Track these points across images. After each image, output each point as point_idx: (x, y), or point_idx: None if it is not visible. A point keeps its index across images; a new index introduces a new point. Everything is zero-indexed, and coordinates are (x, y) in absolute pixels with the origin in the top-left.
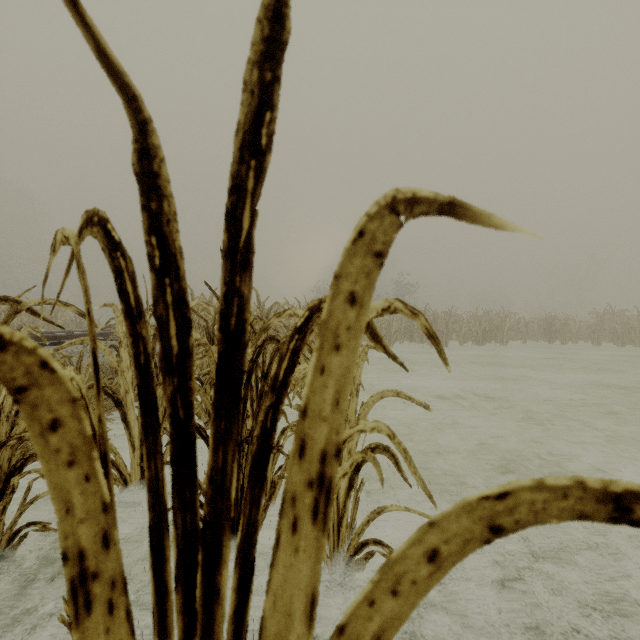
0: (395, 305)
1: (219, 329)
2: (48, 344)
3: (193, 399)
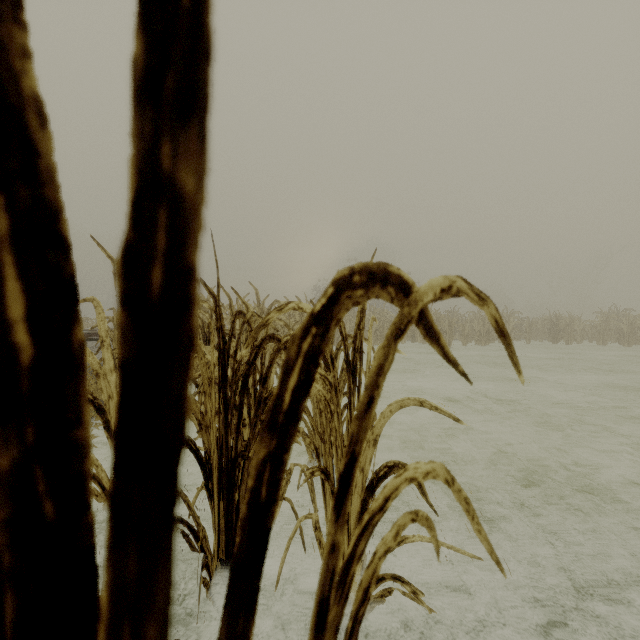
0: (457, 284)
1: (121, 299)
2: None
3: (86, 469)
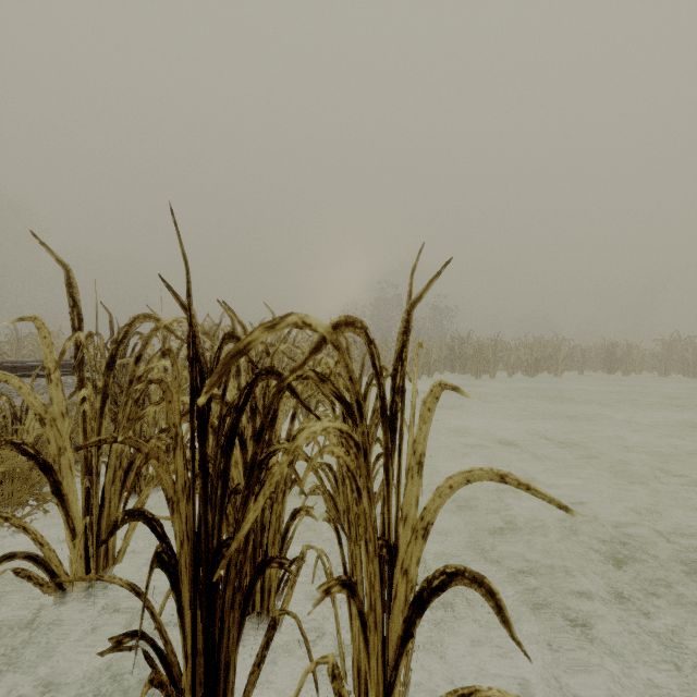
0: None
1: None
2: (20, 376)
3: None
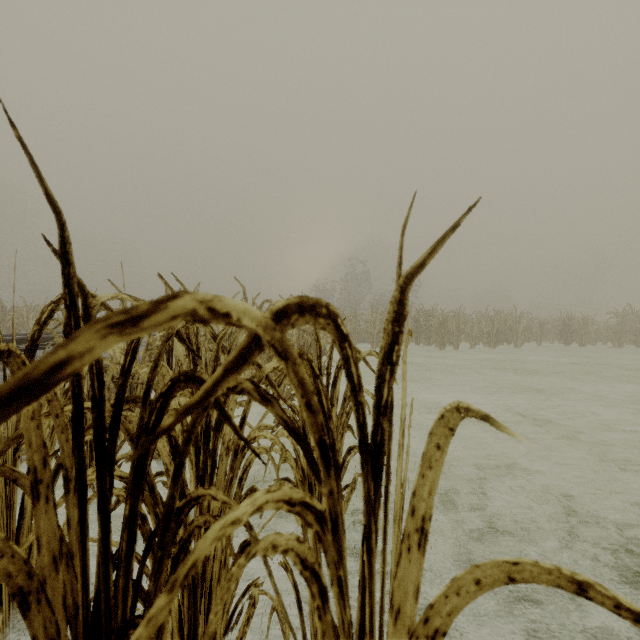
0: None
1: None
2: None
3: None
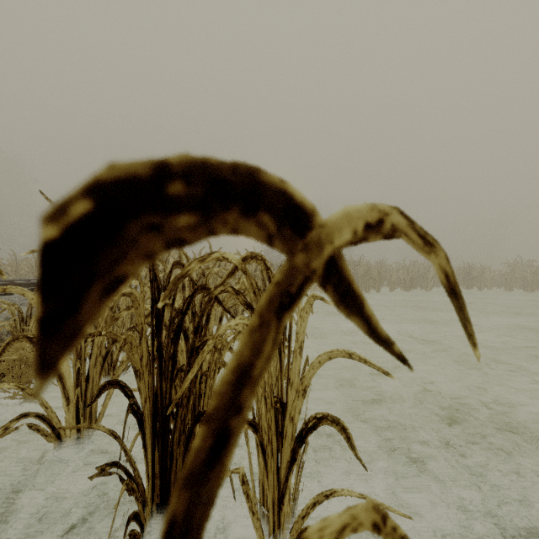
0: (392, 217)
1: None
2: None
3: None
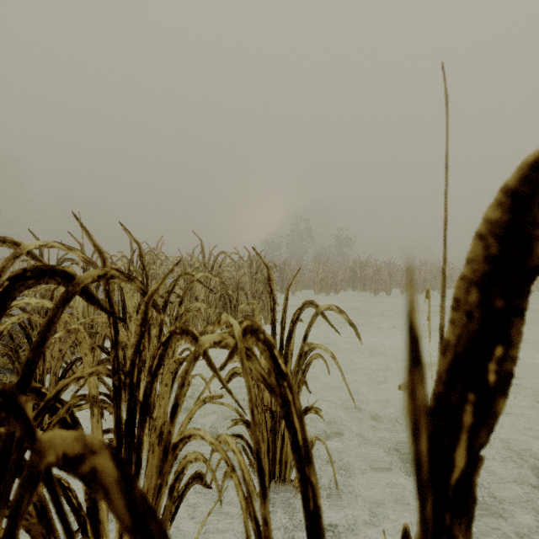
0: None
1: None
2: None
3: None
